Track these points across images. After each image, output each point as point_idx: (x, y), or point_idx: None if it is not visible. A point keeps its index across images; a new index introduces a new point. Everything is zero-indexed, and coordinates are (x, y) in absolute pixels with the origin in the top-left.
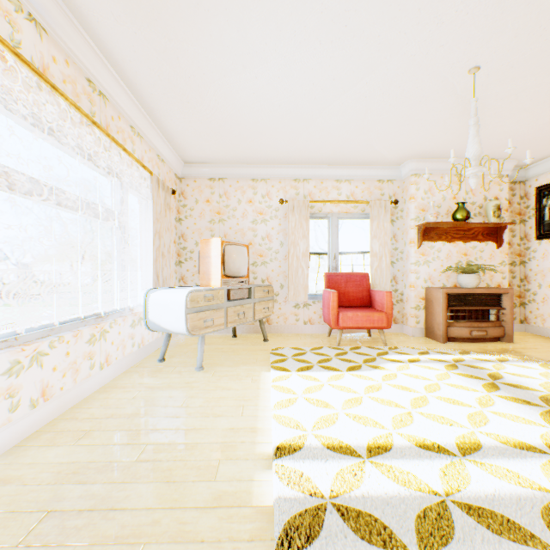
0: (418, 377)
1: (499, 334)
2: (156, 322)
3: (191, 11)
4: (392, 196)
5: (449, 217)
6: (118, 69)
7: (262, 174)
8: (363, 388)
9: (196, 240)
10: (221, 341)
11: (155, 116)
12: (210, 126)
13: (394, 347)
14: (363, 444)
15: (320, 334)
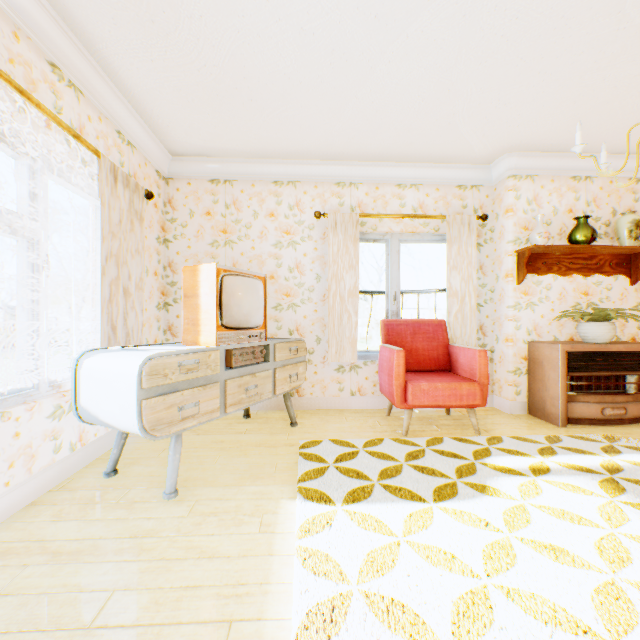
0: (568, 515)
1: None
2: (92, 412)
3: None
4: (478, 209)
5: (562, 239)
6: None
7: (289, 173)
8: (476, 553)
9: None
10: (224, 426)
11: (102, 54)
12: (201, 80)
13: (493, 437)
14: None
15: (375, 411)
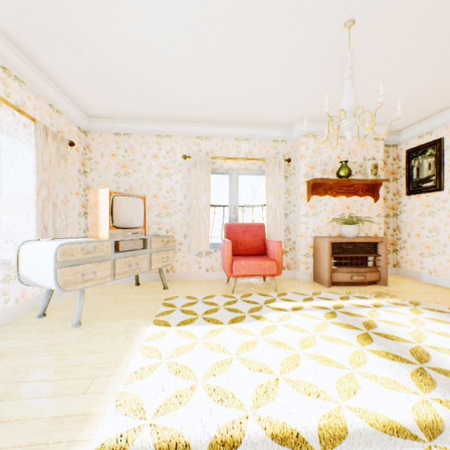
0: (297, 328)
1: (376, 278)
2: (28, 277)
3: None
4: (286, 155)
5: (334, 175)
6: None
7: (166, 130)
8: (238, 345)
9: None
10: (121, 290)
11: (37, 60)
12: (101, 76)
13: (284, 293)
14: (206, 439)
15: (221, 280)
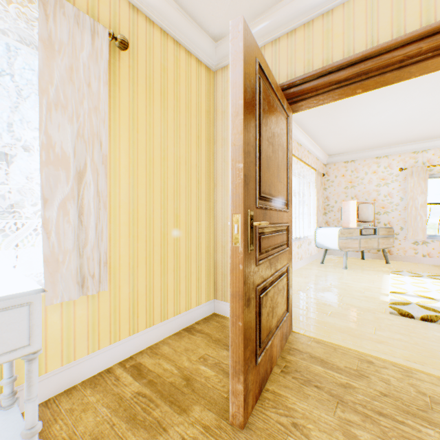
0: None
1: None
2: (321, 243)
3: (346, 110)
4: None
5: None
6: (307, 132)
7: (384, 153)
8: None
9: (335, 199)
10: (353, 260)
11: (318, 142)
12: (348, 139)
13: None
14: None
15: (438, 265)
